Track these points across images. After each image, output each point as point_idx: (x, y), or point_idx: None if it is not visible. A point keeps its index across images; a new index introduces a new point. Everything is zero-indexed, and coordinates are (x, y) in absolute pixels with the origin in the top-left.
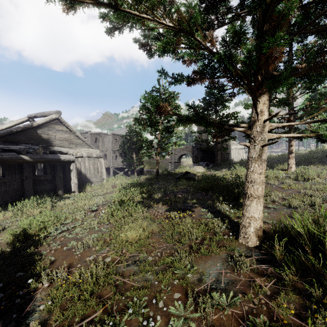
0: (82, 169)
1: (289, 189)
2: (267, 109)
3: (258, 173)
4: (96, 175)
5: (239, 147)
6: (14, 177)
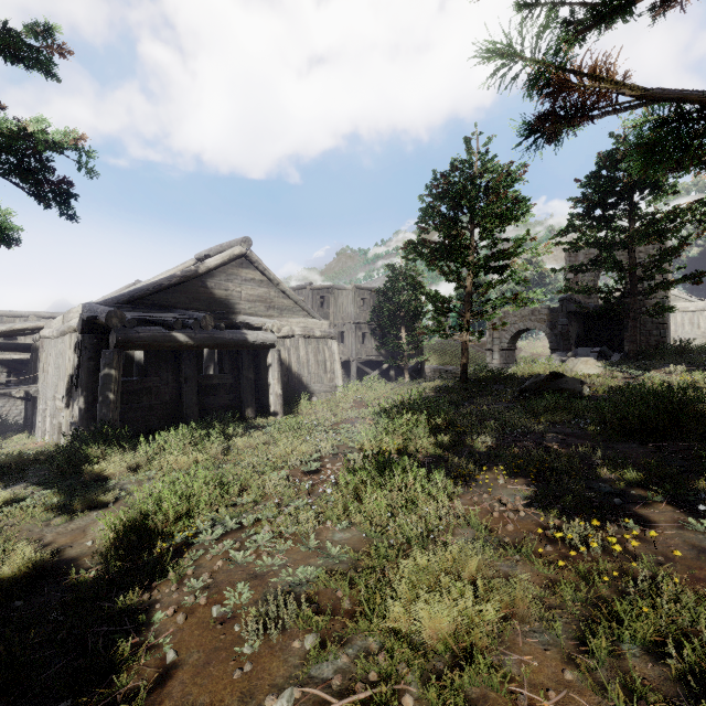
0: (292, 363)
1: None
2: None
3: None
4: (321, 377)
5: (695, 306)
6: (164, 378)
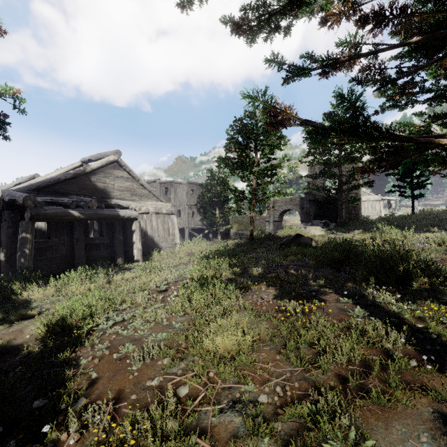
0: (147, 230)
1: None
2: None
3: None
4: (166, 238)
5: (374, 198)
6: (62, 240)
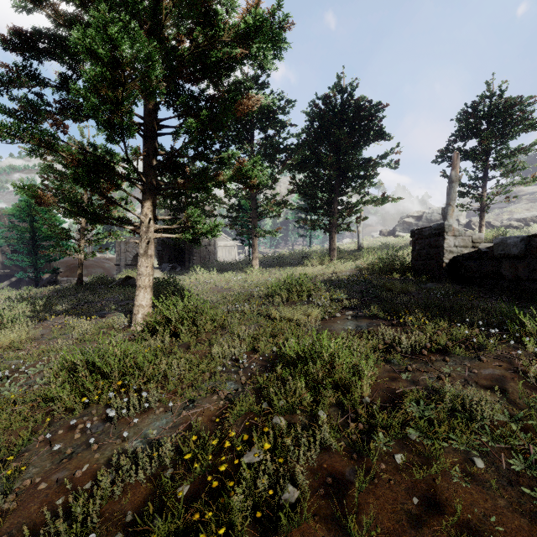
0: None
1: (228, 289)
2: (152, 213)
3: (145, 266)
4: None
5: (230, 244)
6: None
